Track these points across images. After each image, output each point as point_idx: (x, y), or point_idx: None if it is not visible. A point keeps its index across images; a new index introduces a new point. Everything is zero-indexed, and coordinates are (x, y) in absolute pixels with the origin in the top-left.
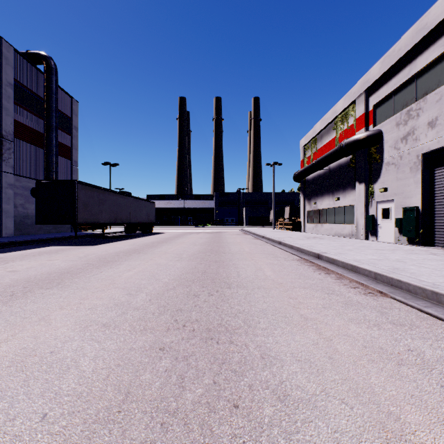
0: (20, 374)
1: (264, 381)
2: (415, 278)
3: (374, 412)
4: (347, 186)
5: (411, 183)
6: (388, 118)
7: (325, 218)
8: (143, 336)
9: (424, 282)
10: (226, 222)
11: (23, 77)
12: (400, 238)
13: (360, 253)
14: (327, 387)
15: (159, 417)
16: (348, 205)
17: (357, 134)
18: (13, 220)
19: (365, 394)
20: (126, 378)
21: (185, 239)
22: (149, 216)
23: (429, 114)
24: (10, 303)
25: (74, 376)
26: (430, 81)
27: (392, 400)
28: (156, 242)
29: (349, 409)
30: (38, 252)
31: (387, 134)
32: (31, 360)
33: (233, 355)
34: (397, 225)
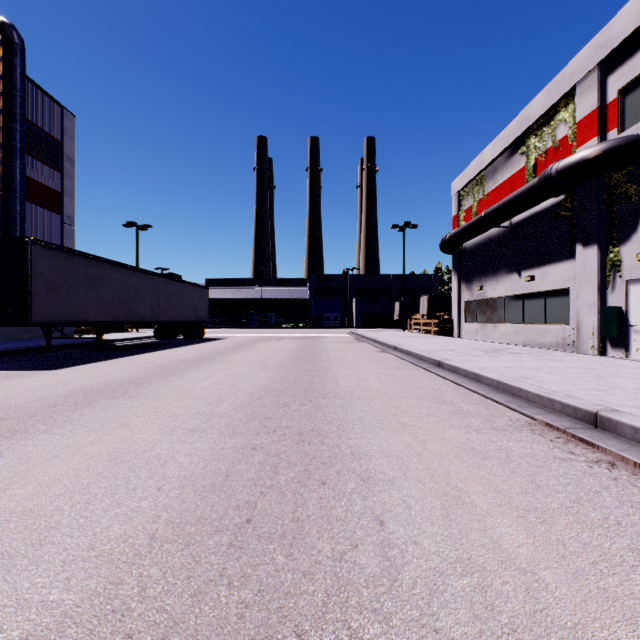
0: None
1: None
2: None
3: None
4: (552, 253)
5: None
6: None
7: (502, 313)
8: None
9: None
10: (326, 320)
11: None
12: None
13: None
14: None
15: None
16: (555, 288)
17: (586, 148)
18: None
19: None
20: None
21: (251, 353)
22: (197, 310)
23: None
24: None
25: None
26: None
27: None
28: (191, 360)
29: None
30: None
31: None
32: None
33: None
34: None
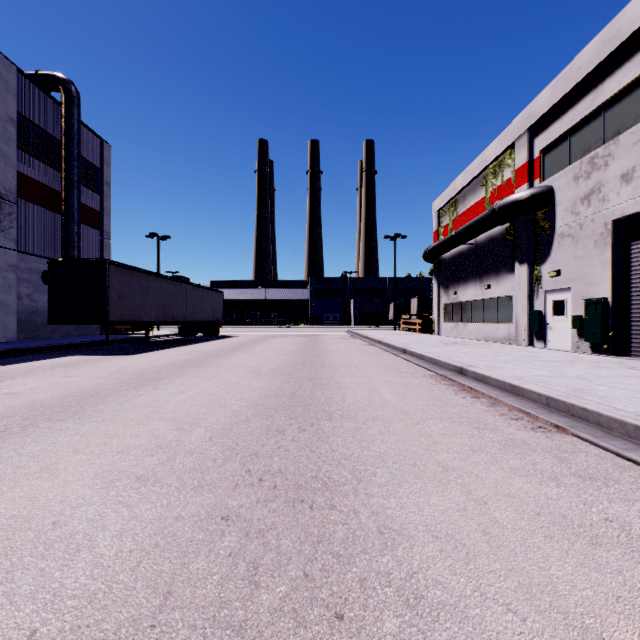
0: (2, 560)
1: (384, 573)
2: (608, 405)
3: (560, 627)
4: (501, 268)
5: (596, 264)
6: (562, 169)
7: (470, 314)
8: (197, 497)
9: (623, 412)
10: (326, 320)
11: (30, 109)
12: (580, 345)
13: (522, 367)
14: (483, 583)
15: (217, 636)
16: (503, 295)
17: (517, 193)
18: (16, 318)
19: (544, 595)
20: (167, 567)
21: (266, 345)
22: (214, 311)
23: (622, 162)
24: (0, 443)
25: (86, 564)
26: (624, 114)
27: (587, 606)
28: (224, 350)
29: (519, 622)
30: (50, 365)
31: (561, 192)
32: (22, 537)
33: (335, 528)
34: (575, 324)
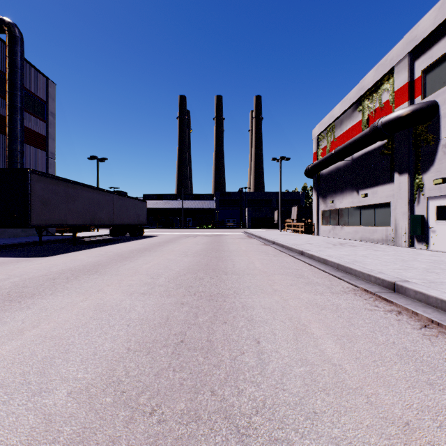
0: None
1: None
2: None
3: None
4: (379, 179)
5: None
6: None
7: (346, 219)
8: None
9: None
10: (227, 223)
11: None
12: None
13: None
14: None
15: None
16: (381, 202)
17: (400, 109)
18: None
19: None
20: None
21: (176, 245)
22: (139, 216)
23: None
24: None
25: None
26: None
27: None
28: (137, 250)
29: None
30: None
31: None
32: None
33: None
34: None
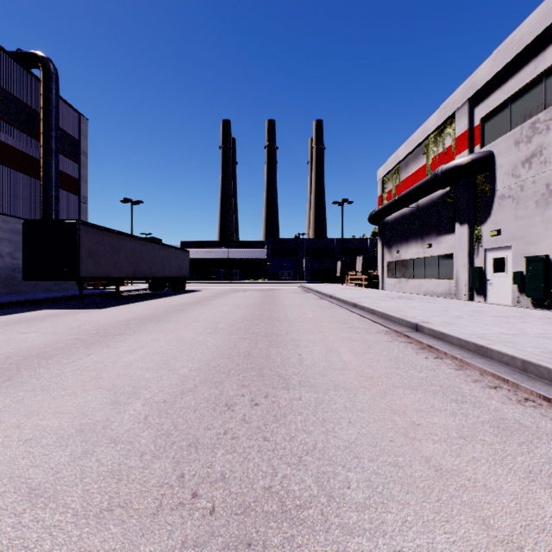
0: None
1: None
2: None
3: None
4: (442, 228)
5: (538, 223)
6: (502, 135)
7: (412, 271)
8: (97, 535)
9: None
10: (281, 276)
11: (11, 84)
12: (521, 300)
13: (477, 323)
14: None
15: None
16: (444, 253)
17: (459, 158)
18: None
19: None
20: None
21: (227, 300)
22: (181, 268)
23: None
24: None
25: None
26: None
27: None
28: (187, 304)
29: None
30: (16, 320)
31: (501, 156)
32: None
33: None
34: (516, 280)
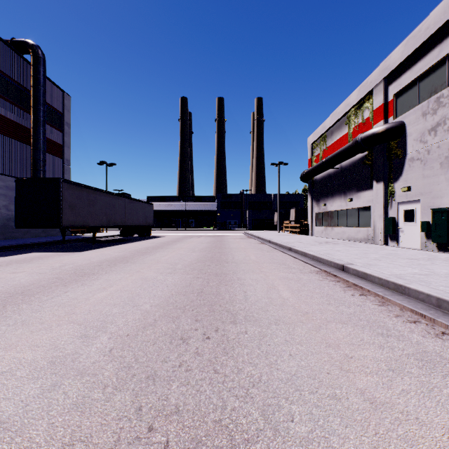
0: None
1: None
2: None
3: None
4: (361, 185)
5: (442, 181)
6: (411, 108)
7: (336, 220)
8: None
9: None
10: (229, 225)
11: (7, 66)
12: (428, 244)
13: (393, 264)
14: None
15: None
16: (363, 206)
17: (375, 127)
18: None
19: None
20: None
21: (184, 244)
22: (147, 218)
23: None
24: None
25: None
26: None
27: None
28: (151, 247)
29: None
30: (8, 261)
31: (411, 126)
32: None
33: None
34: (424, 228)
